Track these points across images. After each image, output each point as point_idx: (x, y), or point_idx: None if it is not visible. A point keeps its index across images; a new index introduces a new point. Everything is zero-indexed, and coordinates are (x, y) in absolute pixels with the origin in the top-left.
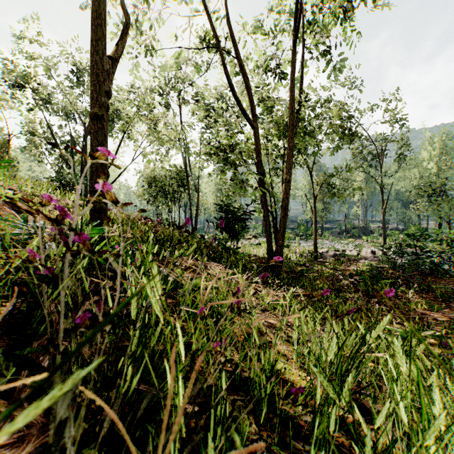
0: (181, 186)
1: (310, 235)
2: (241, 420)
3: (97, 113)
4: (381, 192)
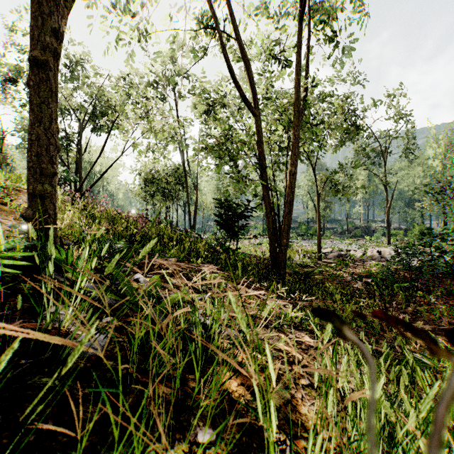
0: (180, 184)
1: (311, 235)
2: None
3: (38, 57)
4: (386, 190)
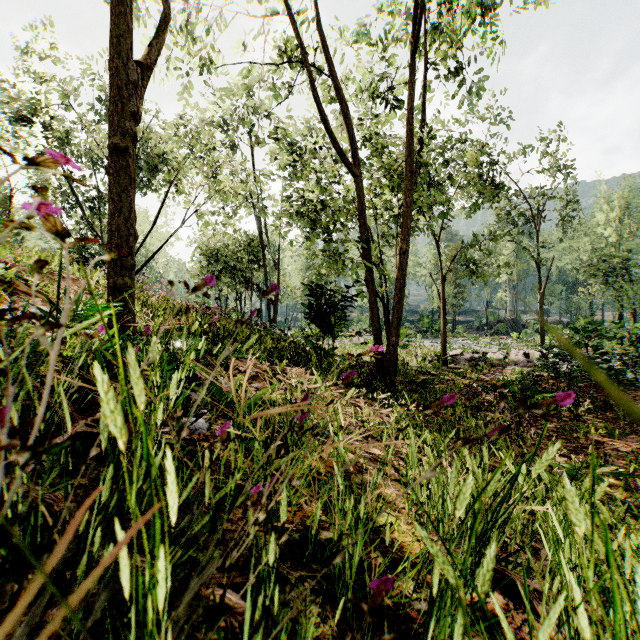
0: (255, 262)
1: (437, 332)
2: (300, 618)
3: (118, 144)
4: (538, 270)
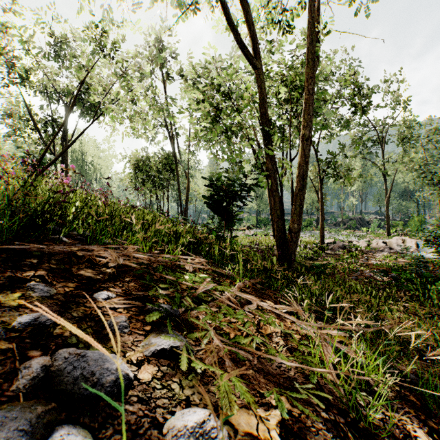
0: (171, 172)
1: (305, 227)
2: None
3: None
4: (385, 179)
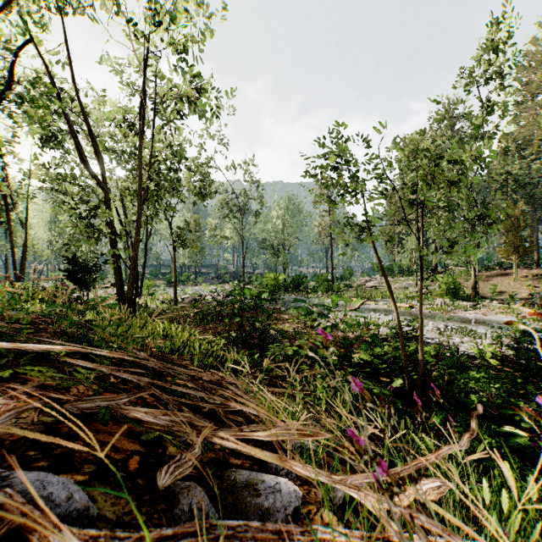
0: None
1: (183, 282)
2: None
3: None
4: (242, 242)
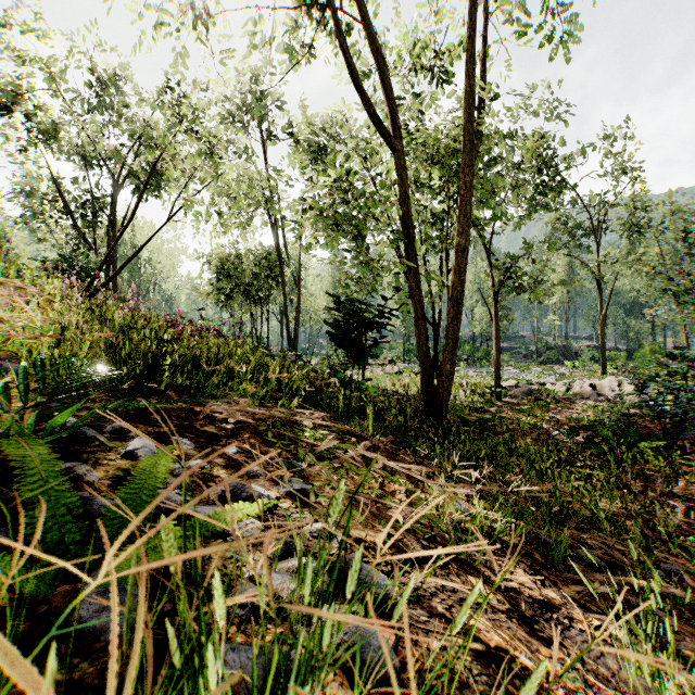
0: (272, 278)
1: (479, 360)
2: None
3: None
4: (599, 289)
